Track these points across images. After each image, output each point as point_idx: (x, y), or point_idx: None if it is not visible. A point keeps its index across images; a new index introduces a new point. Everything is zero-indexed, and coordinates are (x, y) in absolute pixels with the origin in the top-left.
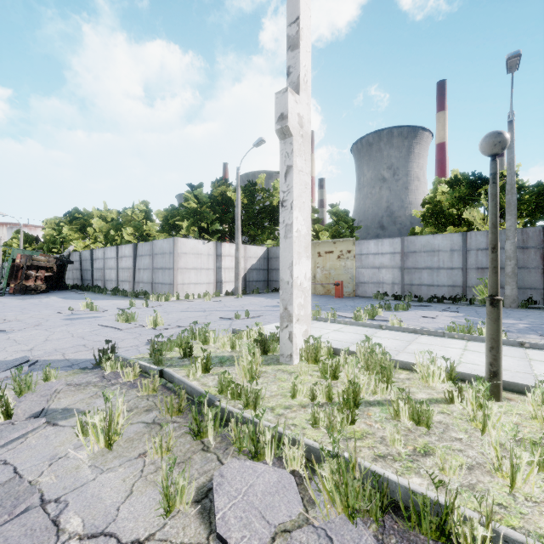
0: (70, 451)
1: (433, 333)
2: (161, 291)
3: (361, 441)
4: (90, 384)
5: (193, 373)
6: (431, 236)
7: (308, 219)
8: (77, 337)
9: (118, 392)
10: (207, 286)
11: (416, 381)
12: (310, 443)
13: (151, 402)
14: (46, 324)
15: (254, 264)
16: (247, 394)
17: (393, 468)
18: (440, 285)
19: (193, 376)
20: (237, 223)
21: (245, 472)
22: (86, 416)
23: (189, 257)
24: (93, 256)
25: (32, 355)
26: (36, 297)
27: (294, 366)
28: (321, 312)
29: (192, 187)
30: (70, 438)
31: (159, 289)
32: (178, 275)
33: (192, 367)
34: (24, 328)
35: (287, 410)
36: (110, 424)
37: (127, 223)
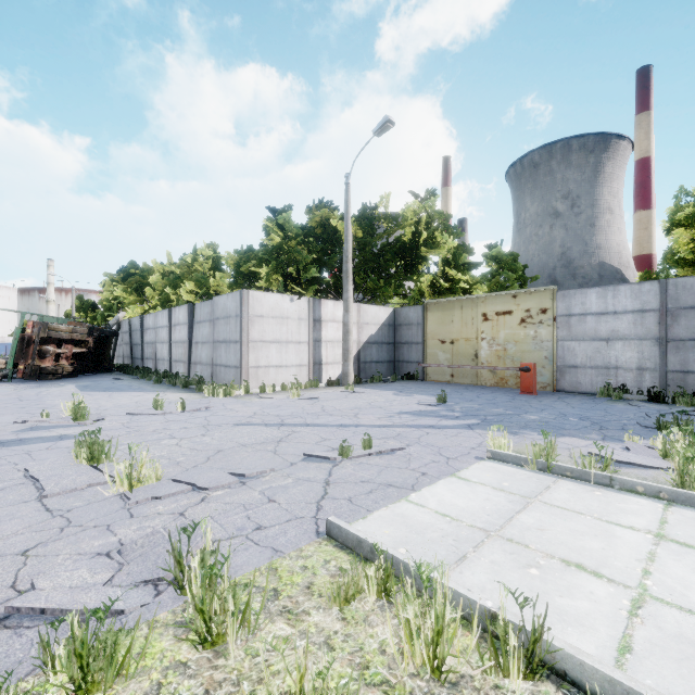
0: None
1: None
2: (223, 379)
3: None
4: None
5: None
6: None
7: None
8: None
9: None
10: (298, 371)
11: None
12: None
13: None
14: None
15: (373, 335)
16: None
17: None
18: None
19: None
20: (346, 267)
21: None
22: None
23: (268, 322)
24: (144, 324)
25: None
26: (49, 384)
27: None
28: (530, 436)
29: (275, 212)
30: None
31: (221, 375)
32: (249, 353)
33: None
34: None
35: None
36: None
37: (187, 275)
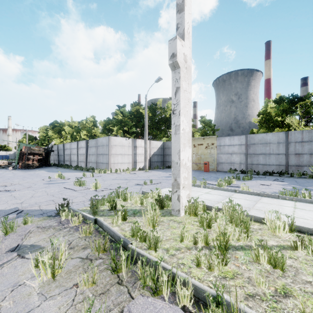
0: (27, 280)
1: (271, 196)
2: (101, 168)
3: (233, 280)
4: (51, 227)
5: (115, 221)
6: (265, 134)
7: (190, 122)
8: (50, 195)
9: (67, 233)
10: (128, 165)
11: (265, 231)
12: (196, 283)
13: (87, 242)
14: (34, 186)
15: (155, 152)
16: (150, 240)
17: (262, 308)
18: (271, 164)
19: (115, 223)
20: (145, 128)
21: (147, 308)
22: (40, 253)
23: (118, 147)
24: (65, 147)
25: (21, 206)
26: (33, 170)
27: (181, 217)
28: (196, 181)
29: (119, 107)
30: (30, 268)
31: (100, 166)
32: (111, 158)
33: (115, 217)
34: (21, 189)
35: (178, 251)
36: (54, 262)
37: (83, 128)
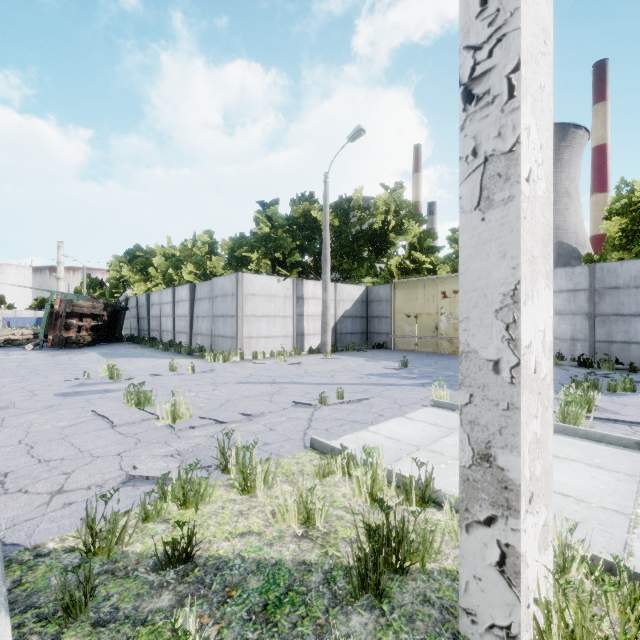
0: None
1: None
2: (221, 347)
3: None
4: None
5: None
6: None
7: (549, 153)
8: (23, 446)
9: None
10: (284, 341)
11: None
12: None
13: None
14: (20, 404)
15: (348, 310)
16: None
17: None
18: None
19: None
20: (325, 253)
21: None
22: None
23: (259, 300)
24: (150, 301)
25: None
26: (75, 352)
27: None
28: None
29: (264, 205)
30: None
31: (219, 344)
32: (244, 326)
33: None
34: None
35: None
36: None
37: (188, 258)
